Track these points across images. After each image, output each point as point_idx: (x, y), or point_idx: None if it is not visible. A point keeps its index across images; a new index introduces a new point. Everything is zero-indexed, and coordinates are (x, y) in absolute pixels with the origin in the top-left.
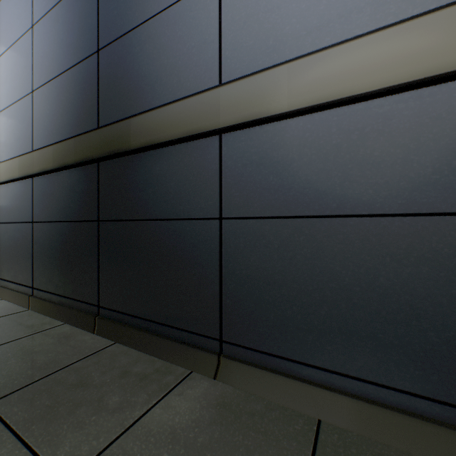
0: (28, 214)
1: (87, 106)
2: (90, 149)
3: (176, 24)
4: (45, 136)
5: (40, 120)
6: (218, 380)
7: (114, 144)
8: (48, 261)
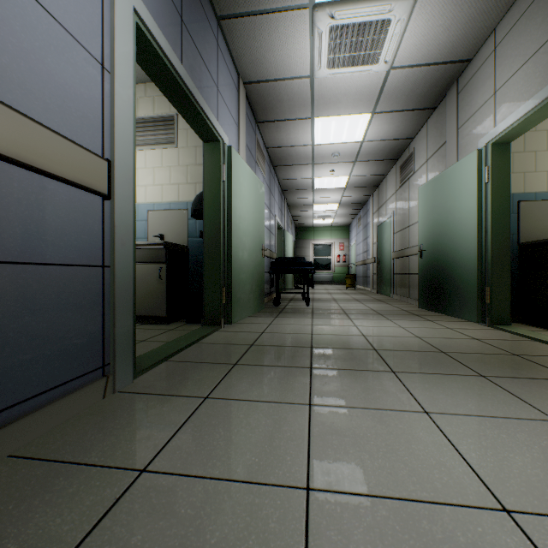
0: None
1: None
2: None
3: None
4: None
5: None
6: None
7: None
8: None
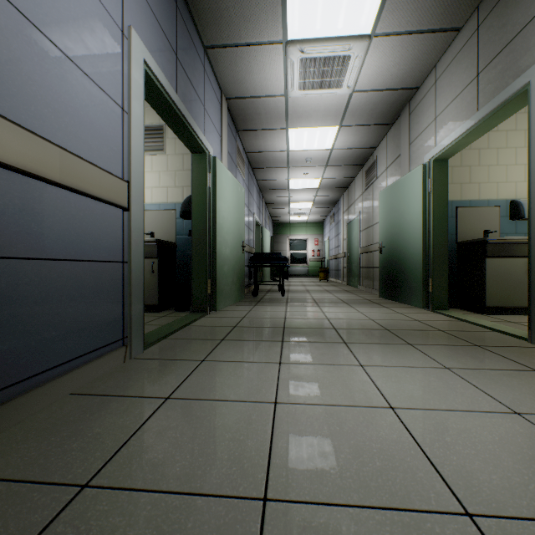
0: None
1: None
2: None
3: None
4: None
5: None
6: None
7: None
8: None
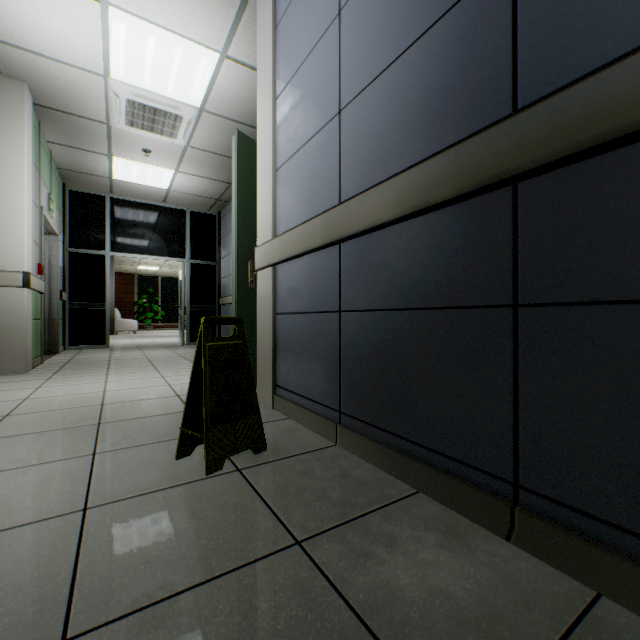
0: (330, 299)
1: (477, 80)
2: (506, 154)
3: None
4: (364, 172)
5: (353, 151)
6: None
7: (610, 117)
8: (372, 374)
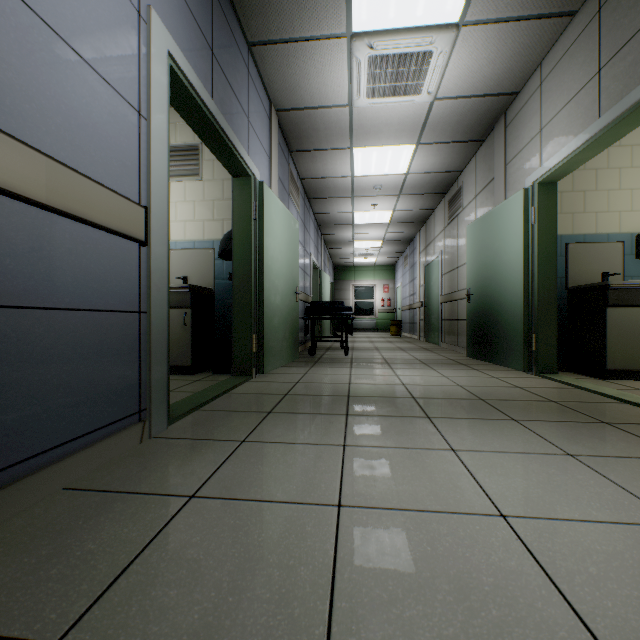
0: None
1: None
2: None
3: None
4: None
5: None
6: None
7: None
8: None
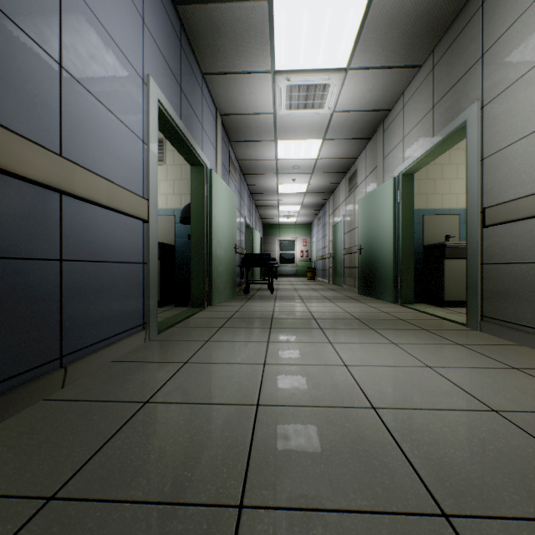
0: None
1: None
2: None
3: (16, 47)
4: None
5: None
6: (66, 387)
7: None
8: None
